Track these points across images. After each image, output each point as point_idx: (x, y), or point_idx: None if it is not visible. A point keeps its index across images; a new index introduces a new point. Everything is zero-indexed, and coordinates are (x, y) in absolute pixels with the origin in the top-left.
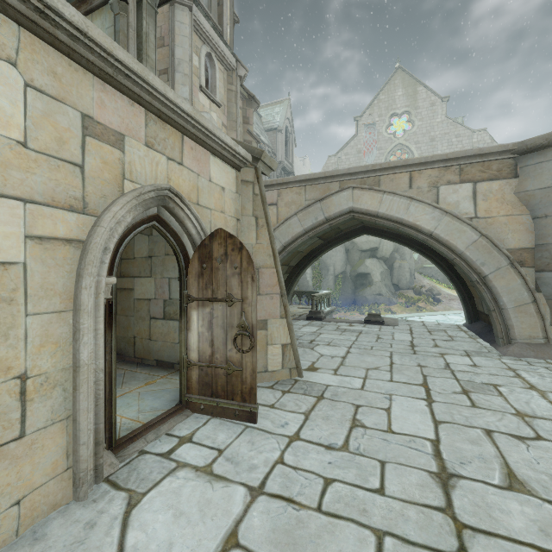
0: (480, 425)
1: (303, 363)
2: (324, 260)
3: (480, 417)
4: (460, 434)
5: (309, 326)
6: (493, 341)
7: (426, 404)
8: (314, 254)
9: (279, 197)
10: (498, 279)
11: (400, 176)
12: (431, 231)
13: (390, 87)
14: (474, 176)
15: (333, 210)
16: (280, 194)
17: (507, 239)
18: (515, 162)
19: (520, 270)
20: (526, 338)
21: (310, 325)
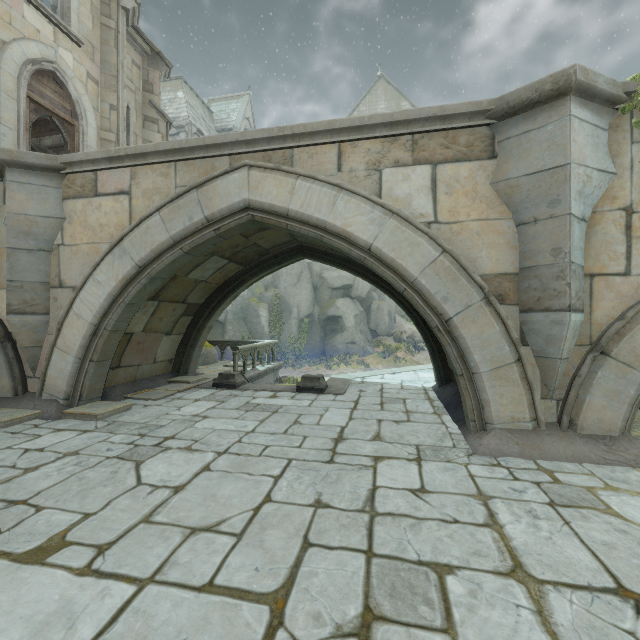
0: None
1: (51, 524)
2: (286, 299)
3: None
4: None
5: (203, 401)
6: (463, 422)
7: None
8: (230, 285)
9: (134, 181)
10: (467, 323)
11: (324, 150)
12: (369, 243)
13: (371, 98)
14: (434, 153)
15: (217, 203)
16: (135, 175)
17: (481, 258)
18: (492, 133)
19: (499, 309)
20: (507, 421)
21: (206, 399)
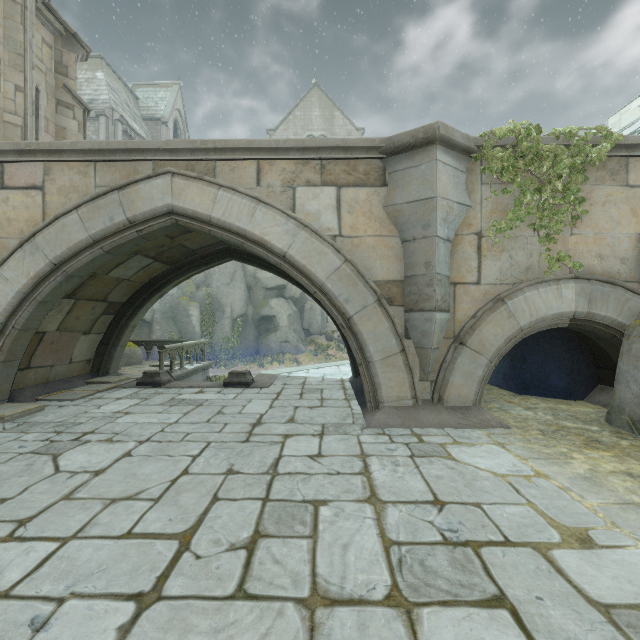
0: None
1: None
2: (219, 298)
3: None
4: None
5: (125, 399)
6: (365, 404)
7: (127, 619)
8: (156, 284)
9: (48, 177)
10: (364, 321)
11: (245, 165)
12: (284, 251)
13: (306, 104)
14: (339, 178)
15: (140, 206)
16: (50, 171)
17: (375, 267)
18: (384, 165)
19: (388, 309)
20: (394, 400)
21: (129, 397)
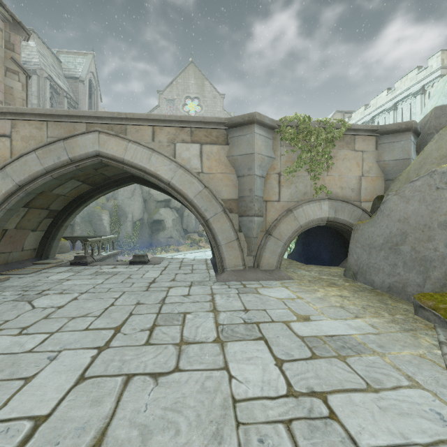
0: (129, 370)
1: None
2: (123, 207)
3: (141, 357)
4: (92, 392)
5: (64, 272)
6: (217, 271)
7: (95, 354)
8: (83, 198)
9: (14, 129)
10: (215, 222)
11: (145, 128)
12: (169, 181)
13: (185, 75)
14: (201, 139)
15: (78, 151)
16: (15, 125)
17: (222, 191)
18: (227, 133)
19: (229, 215)
20: (233, 266)
21: (67, 271)
